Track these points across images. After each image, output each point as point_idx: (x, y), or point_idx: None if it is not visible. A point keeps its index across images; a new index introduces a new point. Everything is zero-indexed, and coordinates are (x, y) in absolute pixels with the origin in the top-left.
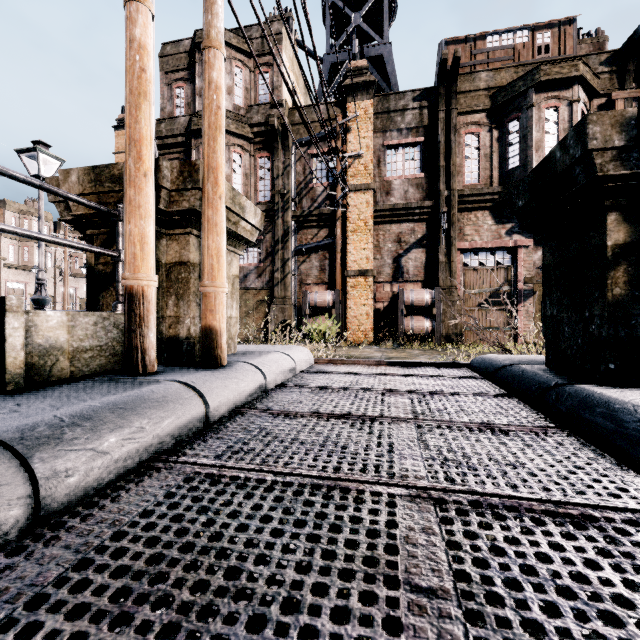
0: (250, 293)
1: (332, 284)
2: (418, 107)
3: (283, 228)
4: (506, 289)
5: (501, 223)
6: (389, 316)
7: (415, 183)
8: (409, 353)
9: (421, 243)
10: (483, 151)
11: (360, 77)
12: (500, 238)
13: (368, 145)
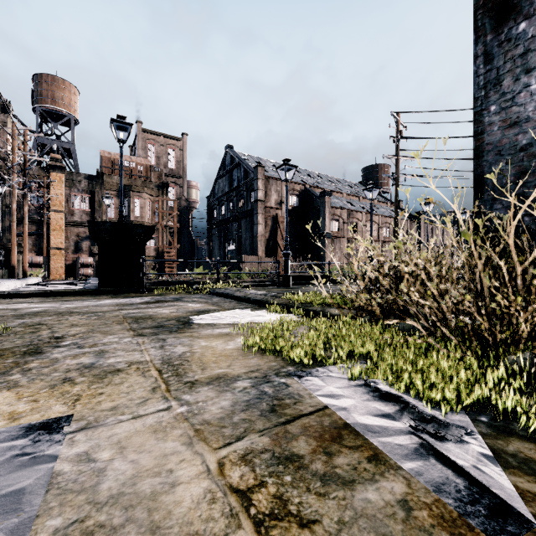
0: None
1: (41, 252)
2: (87, 182)
3: (8, 223)
4: None
5: None
6: (73, 268)
7: (86, 213)
8: None
9: (89, 238)
10: (116, 206)
11: (57, 163)
12: None
13: (62, 193)
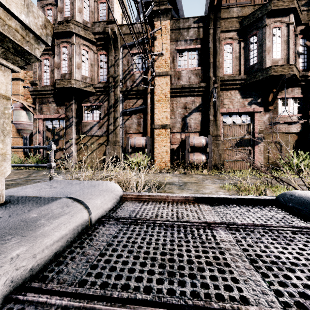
0: (94, 138)
1: (145, 133)
2: (197, 27)
3: (114, 98)
4: (248, 137)
5: (245, 98)
6: (179, 153)
7: (195, 73)
8: (196, 178)
9: (198, 109)
10: (235, 55)
11: (162, 6)
12: (244, 107)
13: (167, 48)
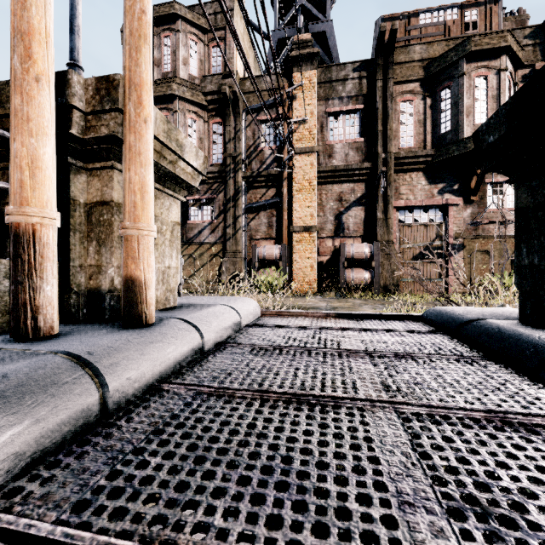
0: (204, 247)
1: (279, 239)
2: (358, 77)
3: (234, 188)
4: (438, 243)
5: (433, 183)
6: (331, 268)
7: (355, 147)
8: (352, 303)
9: (360, 201)
10: (417, 117)
11: (305, 49)
12: (433, 197)
13: (312, 111)
